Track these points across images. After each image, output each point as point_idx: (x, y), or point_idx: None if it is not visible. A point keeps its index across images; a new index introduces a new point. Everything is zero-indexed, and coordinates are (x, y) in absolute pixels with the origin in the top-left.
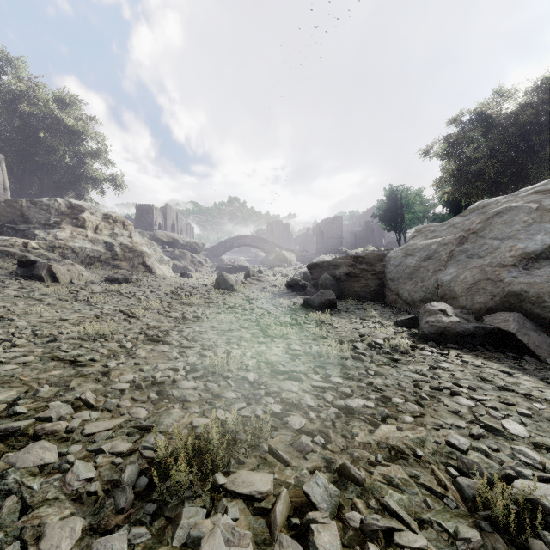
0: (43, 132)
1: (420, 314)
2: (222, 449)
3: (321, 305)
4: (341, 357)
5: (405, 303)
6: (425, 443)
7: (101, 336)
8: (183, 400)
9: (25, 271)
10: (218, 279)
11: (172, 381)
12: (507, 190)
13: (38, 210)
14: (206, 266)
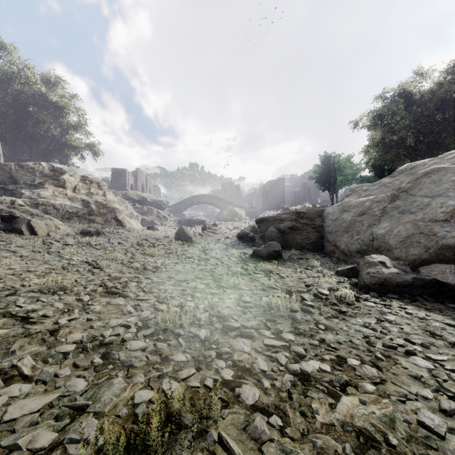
0: (31, 107)
1: (360, 265)
2: (159, 454)
3: (269, 255)
4: (291, 310)
5: (342, 254)
6: (395, 423)
7: (62, 288)
8: (129, 365)
9: (7, 225)
10: (179, 232)
11: (121, 340)
12: (424, 156)
13: (24, 173)
14: (170, 220)
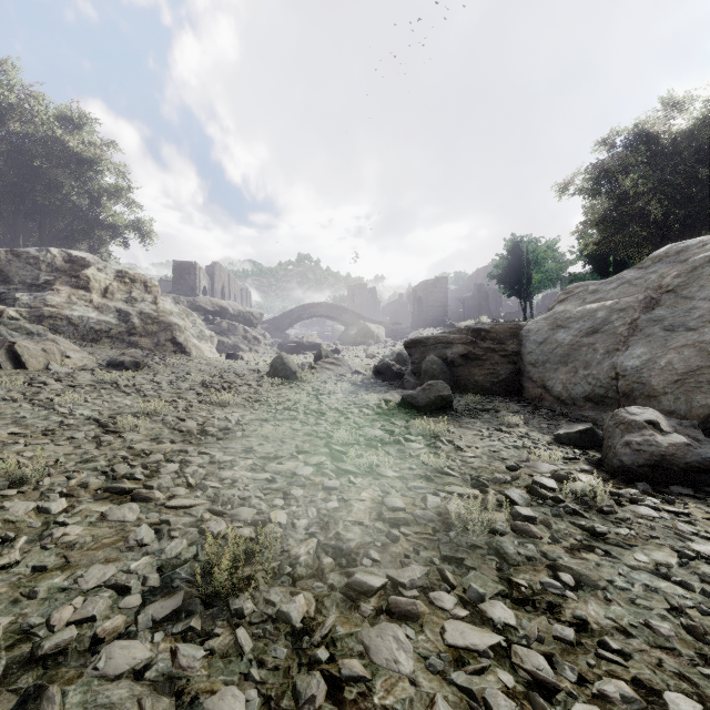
0: (40, 161)
1: (606, 427)
2: None
3: (430, 405)
4: (490, 530)
5: (557, 401)
6: None
7: (20, 480)
8: None
9: None
10: (275, 363)
11: (90, 639)
12: (678, 238)
13: (22, 265)
14: (265, 344)
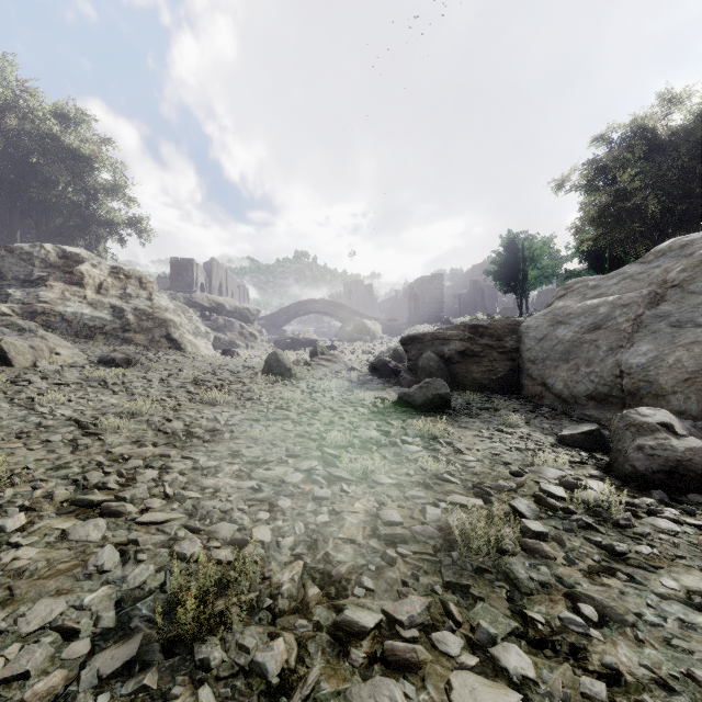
0: (36, 157)
1: (615, 429)
2: None
3: (427, 403)
4: (498, 549)
5: (558, 400)
6: None
7: None
8: None
9: None
10: (269, 360)
11: None
12: (675, 234)
13: (16, 261)
14: (261, 340)
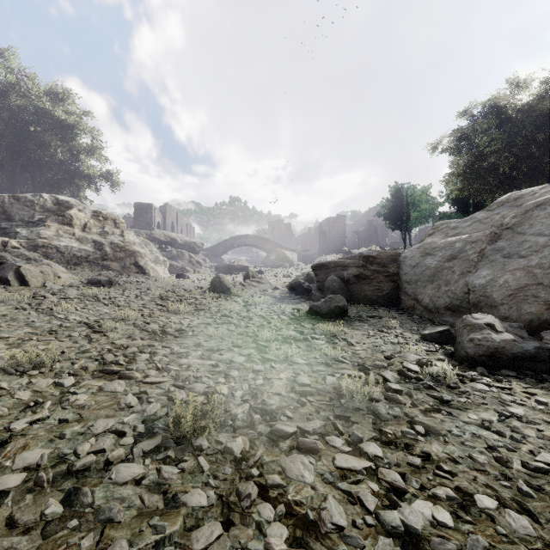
0: (33, 126)
1: (458, 328)
2: None
3: (330, 313)
4: (369, 398)
5: (426, 310)
6: None
7: (39, 365)
8: (106, 519)
9: None
10: (214, 281)
11: (104, 462)
12: (521, 186)
13: (21, 207)
14: (205, 267)
